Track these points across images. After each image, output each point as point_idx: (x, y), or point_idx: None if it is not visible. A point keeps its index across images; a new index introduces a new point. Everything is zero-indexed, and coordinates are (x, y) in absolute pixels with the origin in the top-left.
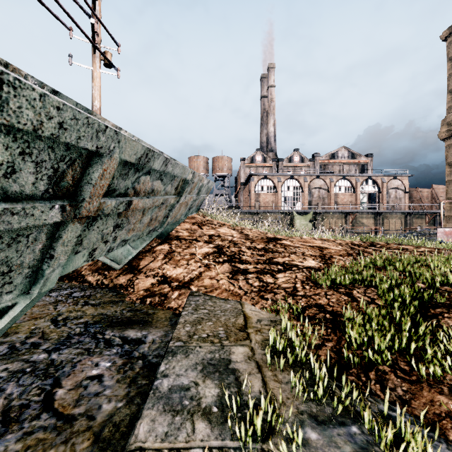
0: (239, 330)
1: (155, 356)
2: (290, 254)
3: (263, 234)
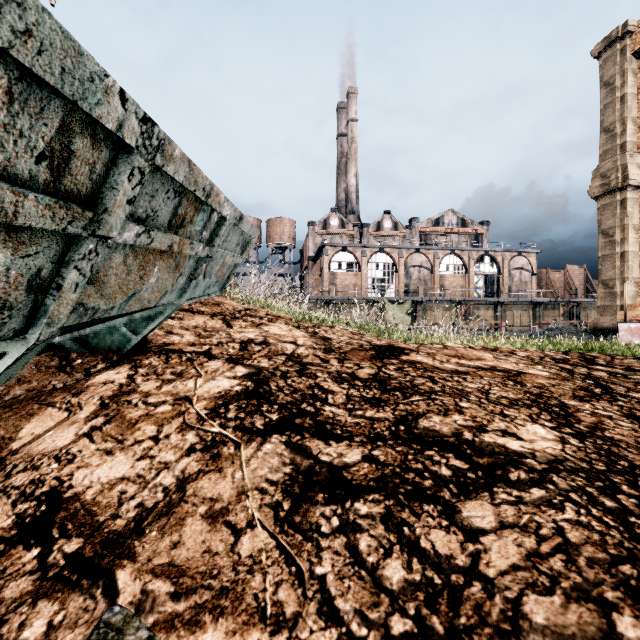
0: None
1: None
2: (457, 400)
3: (359, 337)
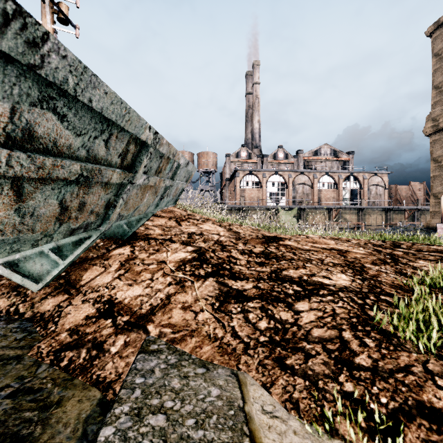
0: None
1: None
2: (305, 263)
3: (257, 232)
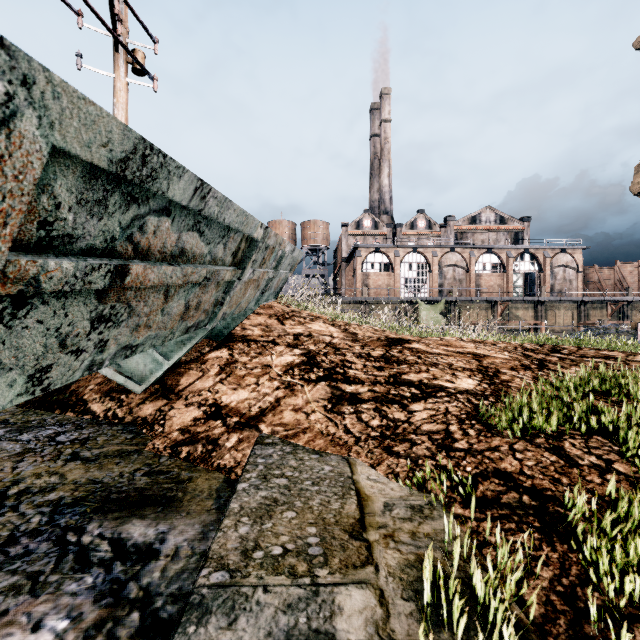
0: (350, 533)
1: (170, 597)
2: (429, 367)
3: (380, 333)
